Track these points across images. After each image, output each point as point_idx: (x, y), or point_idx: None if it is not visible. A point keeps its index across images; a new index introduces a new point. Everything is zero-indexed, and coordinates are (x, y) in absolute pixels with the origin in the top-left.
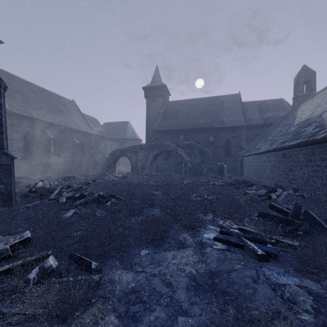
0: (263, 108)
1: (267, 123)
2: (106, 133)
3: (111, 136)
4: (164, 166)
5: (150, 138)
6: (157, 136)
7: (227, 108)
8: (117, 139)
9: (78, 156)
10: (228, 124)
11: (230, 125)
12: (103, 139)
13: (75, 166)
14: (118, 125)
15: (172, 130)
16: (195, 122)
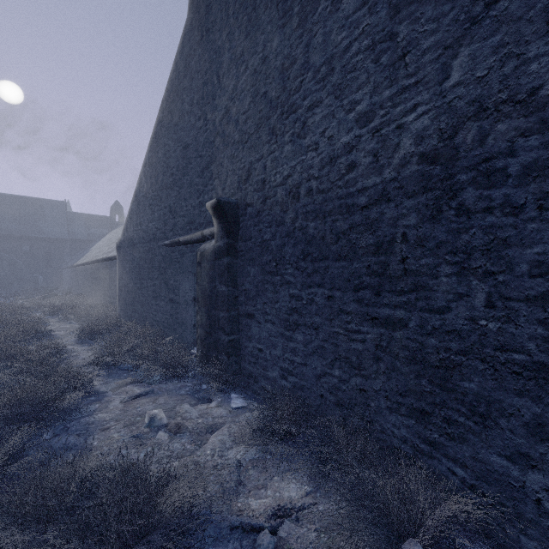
0: (91, 223)
1: (91, 240)
2: None
3: None
4: None
5: None
6: None
7: (49, 216)
8: None
9: None
10: (48, 235)
11: (51, 236)
12: None
13: None
14: None
15: None
16: (3, 227)
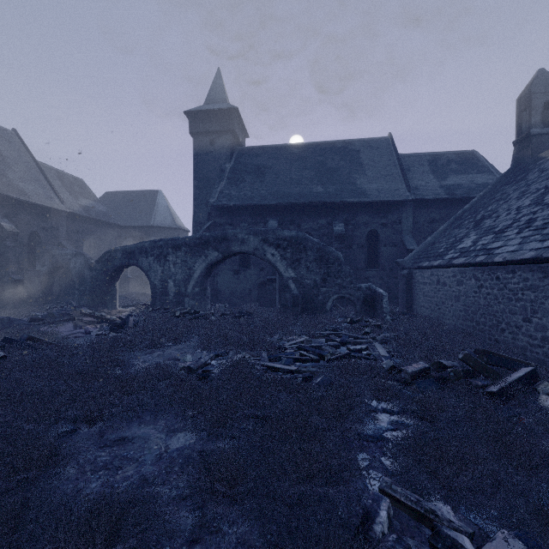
0: (441, 166)
1: (457, 197)
2: (104, 212)
3: (119, 221)
4: (234, 289)
5: (204, 224)
6: (217, 220)
7: (369, 164)
8: (133, 226)
9: (10, 263)
10: (374, 197)
11: (379, 198)
12: (95, 225)
13: (3, 291)
14: (137, 198)
15: (252, 206)
16: (304, 191)
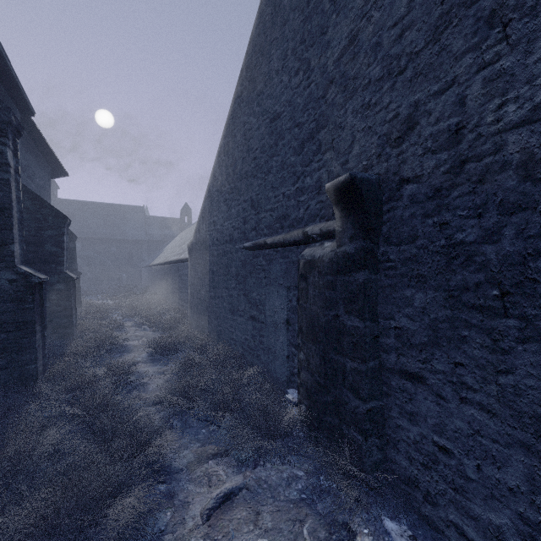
0: (164, 225)
1: (164, 240)
2: None
3: None
4: None
5: None
6: None
7: (131, 220)
8: None
9: None
10: (130, 237)
11: (133, 238)
12: None
13: None
14: None
15: None
16: (96, 231)
